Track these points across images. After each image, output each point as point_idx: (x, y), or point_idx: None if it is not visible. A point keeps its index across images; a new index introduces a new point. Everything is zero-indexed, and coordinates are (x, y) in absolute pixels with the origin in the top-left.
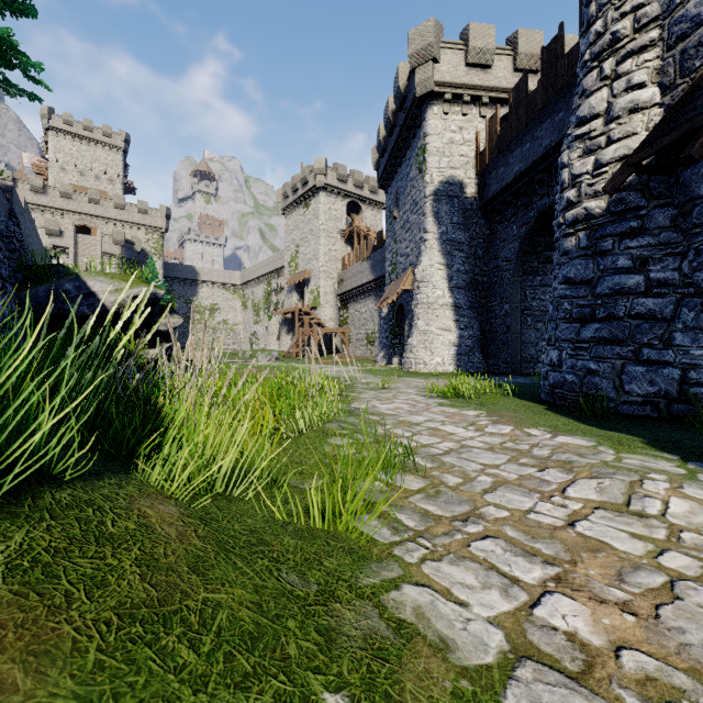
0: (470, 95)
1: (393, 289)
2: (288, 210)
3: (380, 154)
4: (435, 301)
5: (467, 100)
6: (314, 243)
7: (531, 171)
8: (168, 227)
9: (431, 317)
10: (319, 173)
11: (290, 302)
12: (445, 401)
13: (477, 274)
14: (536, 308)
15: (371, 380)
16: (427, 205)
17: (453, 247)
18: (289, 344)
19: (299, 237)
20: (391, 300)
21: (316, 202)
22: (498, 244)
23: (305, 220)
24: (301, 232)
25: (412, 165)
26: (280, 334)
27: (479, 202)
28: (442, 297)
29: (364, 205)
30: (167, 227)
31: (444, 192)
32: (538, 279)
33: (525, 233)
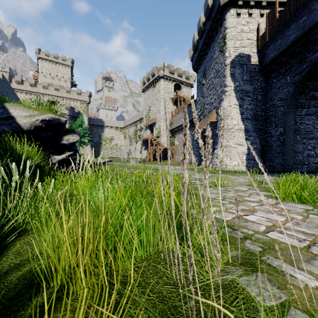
0: (254, 1)
1: (203, 123)
2: (145, 89)
3: (194, 51)
4: (232, 127)
5: (252, 4)
6: (158, 104)
7: (306, 35)
8: (90, 101)
9: (230, 137)
10: (160, 69)
11: (146, 134)
12: (310, 208)
13: (258, 110)
14: (303, 129)
15: (199, 176)
16: (227, 70)
17: (243, 94)
18: (145, 155)
19: (150, 102)
20: (202, 129)
21: (159, 84)
22: (273, 91)
23: (153, 93)
24: (151, 100)
25: (215, 50)
26: (141, 150)
27: (259, 67)
28: (237, 124)
29: (182, 85)
30: (89, 101)
31: (237, 62)
32: (304, 110)
33: (300, 79)
